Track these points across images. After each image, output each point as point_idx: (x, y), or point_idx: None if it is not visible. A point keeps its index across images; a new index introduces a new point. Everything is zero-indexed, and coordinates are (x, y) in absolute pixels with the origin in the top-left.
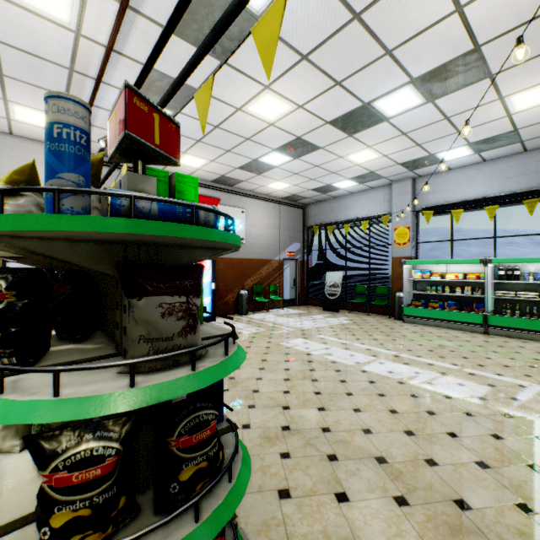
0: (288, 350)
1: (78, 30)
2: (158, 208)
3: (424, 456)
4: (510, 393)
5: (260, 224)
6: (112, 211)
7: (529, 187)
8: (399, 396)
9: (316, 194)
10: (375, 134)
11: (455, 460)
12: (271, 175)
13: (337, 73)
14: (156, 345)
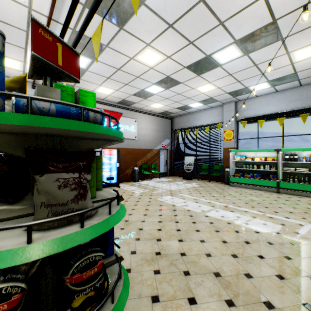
0: (161, 203)
1: (30, 6)
2: (55, 109)
3: (244, 271)
4: (294, 229)
5: (146, 128)
6: (16, 109)
7: (303, 107)
8: (228, 231)
9: (179, 111)
10: (213, 74)
11: (263, 274)
12: (152, 99)
13: (191, 36)
14: (54, 209)
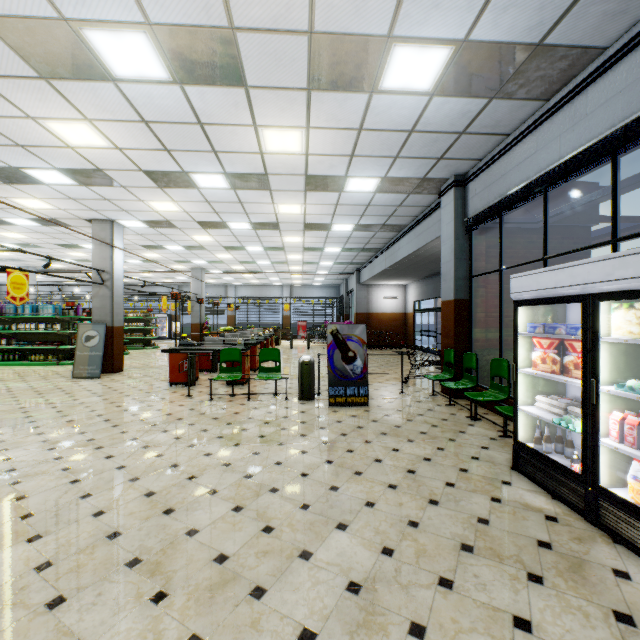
0: None
1: None
2: None
3: None
4: None
5: None
6: None
7: None
8: None
9: None
10: None
11: None
12: None
13: None
14: None
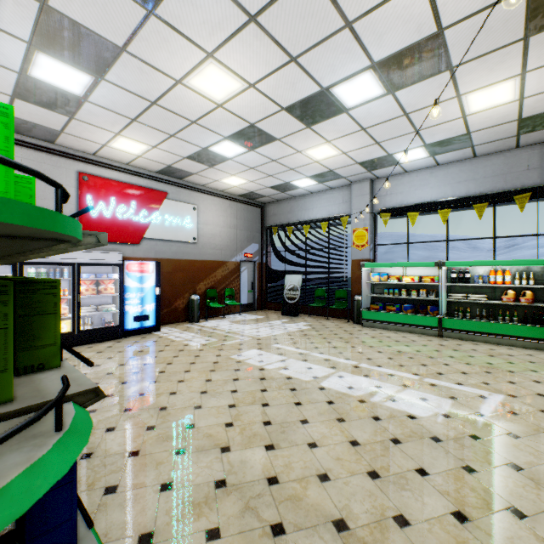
0: (238, 365)
1: None
2: None
3: (393, 510)
4: (473, 407)
5: (214, 222)
6: None
7: (478, 192)
8: (360, 419)
9: (275, 192)
10: (335, 127)
11: (428, 513)
12: (225, 169)
13: (292, 46)
14: None
